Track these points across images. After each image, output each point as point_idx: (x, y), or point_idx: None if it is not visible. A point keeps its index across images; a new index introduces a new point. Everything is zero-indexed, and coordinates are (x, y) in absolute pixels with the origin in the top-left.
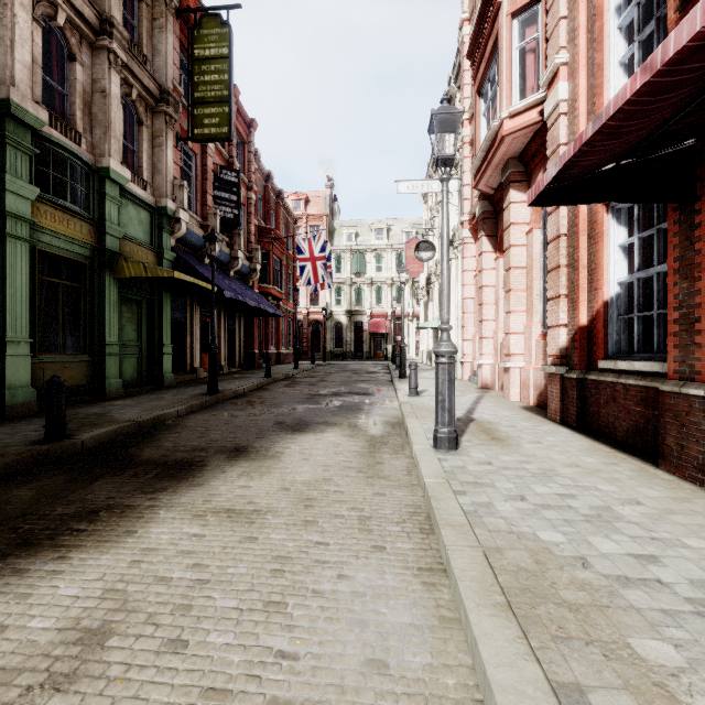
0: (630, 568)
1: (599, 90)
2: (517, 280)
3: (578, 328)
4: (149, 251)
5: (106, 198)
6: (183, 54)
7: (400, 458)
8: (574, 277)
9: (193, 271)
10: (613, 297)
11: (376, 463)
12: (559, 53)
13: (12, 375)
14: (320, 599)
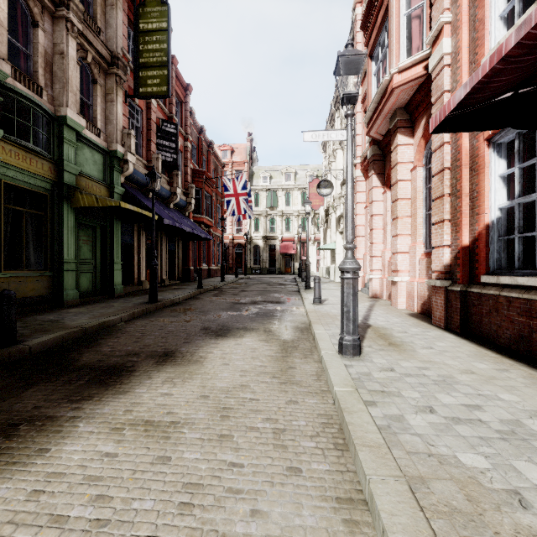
0: None
1: (481, 42)
2: (403, 209)
3: (461, 248)
4: (102, 186)
5: (64, 142)
6: (131, 29)
7: (309, 363)
8: (457, 204)
9: (138, 203)
10: (493, 221)
11: (288, 367)
12: (443, 13)
13: None
14: None
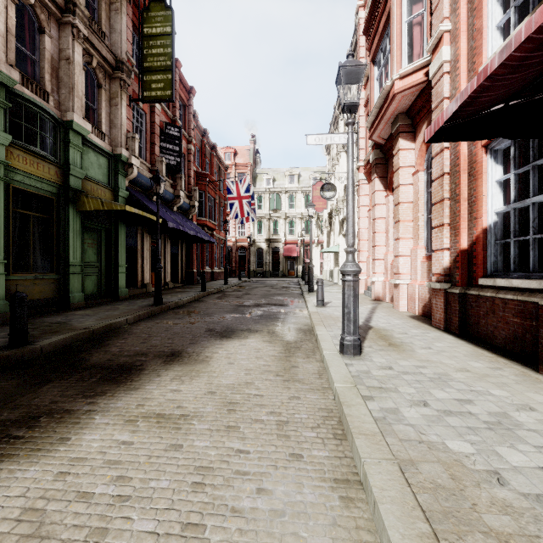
0: None
1: (479, 51)
2: (405, 212)
3: (460, 251)
4: (107, 190)
5: (70, 146)
6: (135, 33)
7: (312, 362)
8: (456, 208)
9: (143, 206)
10: (491, 225)
11: (291, 366)
12: (442, 22)
13: None
14: (238, 520)
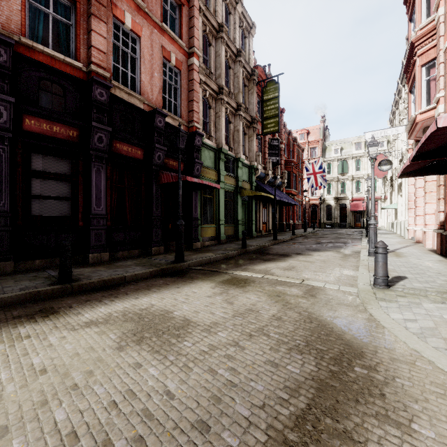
0: (404, 270)
1: None
2: (430, 187)
3: (446, 213)
4: (248, 184)
5: (238, 168)
6: (257, 97)
7: (355, 259)
8: (445, 190)
9: (263, 189)
10: None
11: (345, 259)
12: (439, 92)
13: (221, 230)
14: (330, 269)
